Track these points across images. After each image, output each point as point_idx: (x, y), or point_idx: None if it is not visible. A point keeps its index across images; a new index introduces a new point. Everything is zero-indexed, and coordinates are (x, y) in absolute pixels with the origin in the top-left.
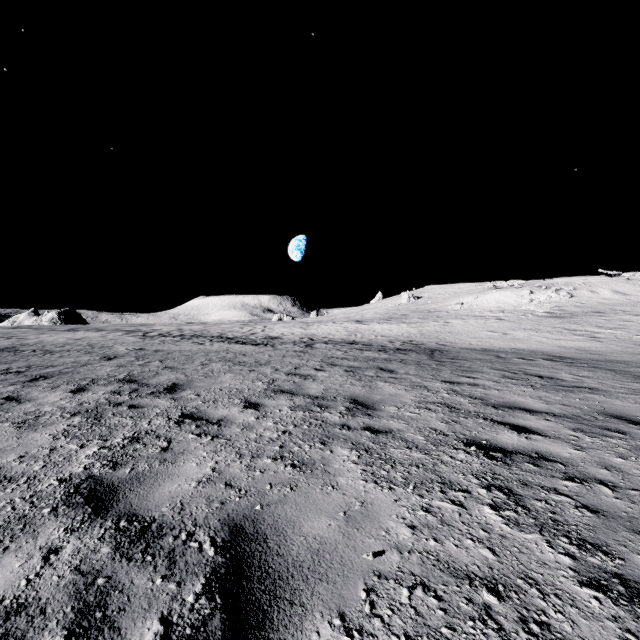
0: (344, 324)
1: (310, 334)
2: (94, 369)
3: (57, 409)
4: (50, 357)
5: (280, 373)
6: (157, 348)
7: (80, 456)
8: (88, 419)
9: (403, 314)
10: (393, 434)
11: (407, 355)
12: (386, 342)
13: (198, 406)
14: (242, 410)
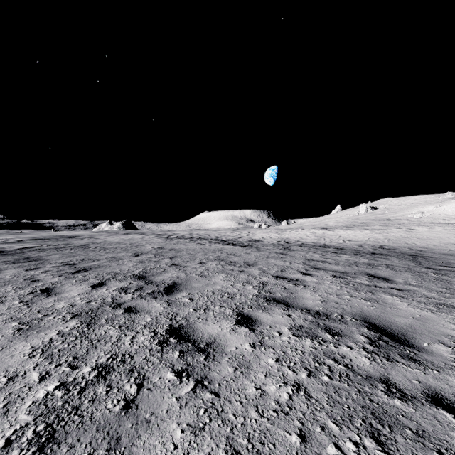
0: (312, 230)
1: (285, 238)
2: (122, 264)
3: (67, 307)
4: (101, 252)
5: (268, 275)
6: (172, 247)
7: (25, 402)
8: (81, 325)
9: (363, 222)
10: None
11: (388, 260)
12: (356, 246)
13: (188, 315)
14: (234, 328)
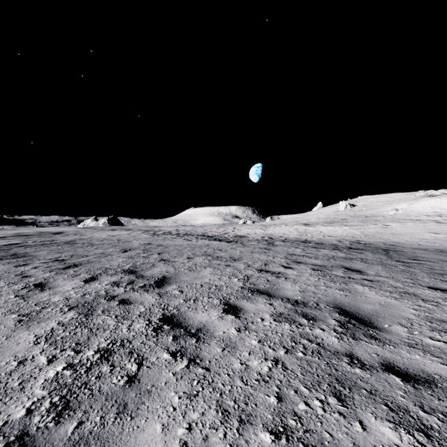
0: (294, 226)
1: (269, 234)
2: (111, 259)
3: (63, 300)
4: (89, 248)
5: (252, 269)
6: (159, 243)
7: (38, 380)
8: (79, 315)
9: (343, 218)
10: (442, 389)
11: (363, 254)
12: (335, 241)
13: (179, 306)
14: (221, 315)
